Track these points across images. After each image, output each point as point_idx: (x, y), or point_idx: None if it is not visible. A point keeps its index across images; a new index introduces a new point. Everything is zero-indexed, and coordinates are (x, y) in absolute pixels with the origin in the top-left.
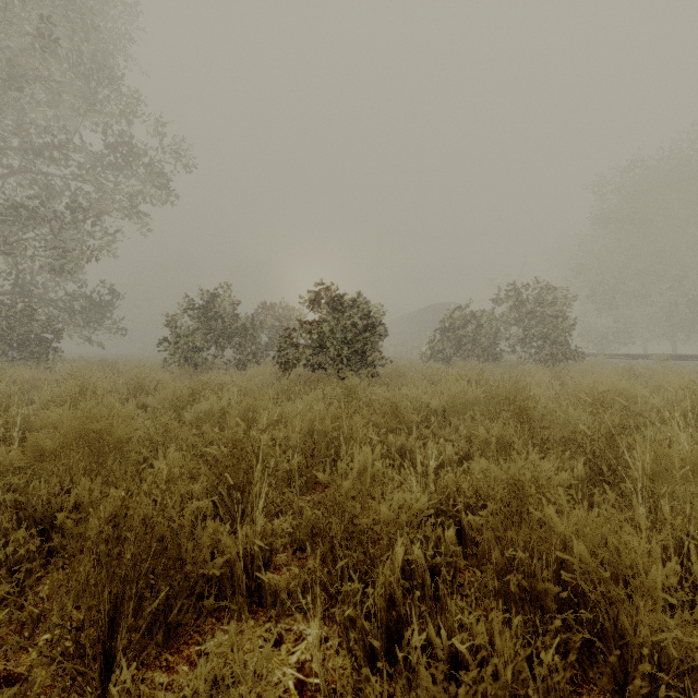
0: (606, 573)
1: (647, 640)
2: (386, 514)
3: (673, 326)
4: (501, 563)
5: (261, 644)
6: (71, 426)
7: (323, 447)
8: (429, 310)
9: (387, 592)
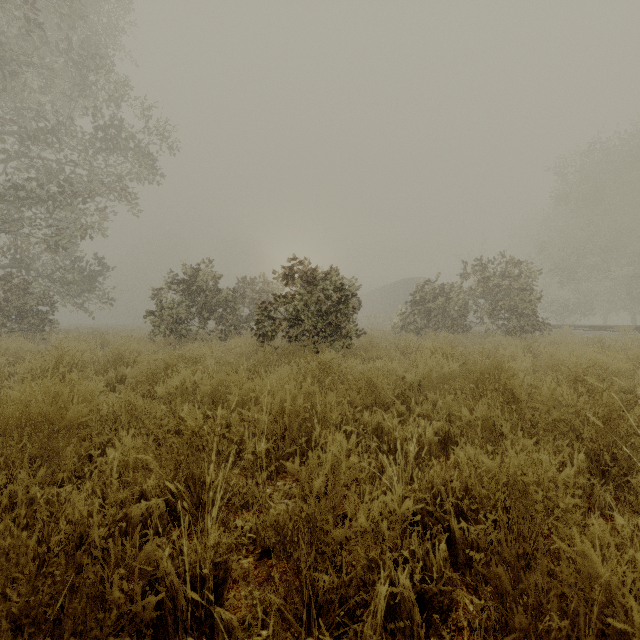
0: None
1: None
2: (364, 526)
3: (633, 299)
4: (525, 626)
5: None
6: (13, 411)
7: (294, 429)
8: (400, 284)
9: None
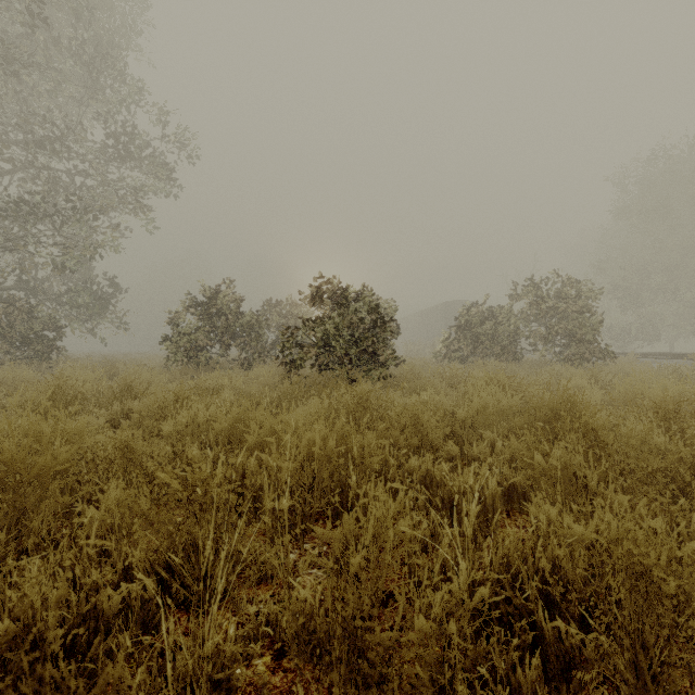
0: None
1: None
2: (424, 631)
3: None
4: None
5: None
6: None
7: (325, 478)
8: (441, 307)
9: None
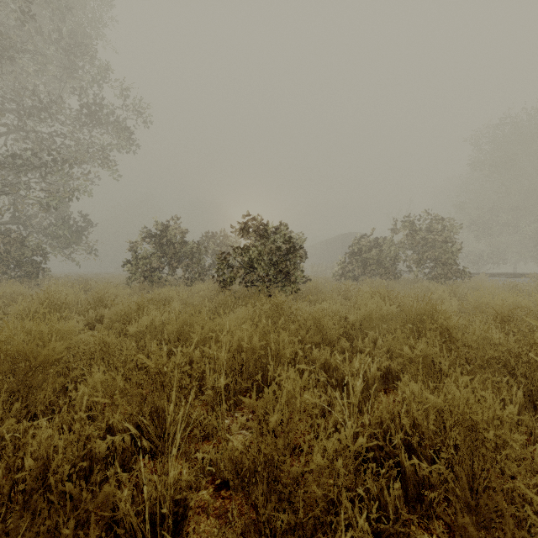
0: None
1: None
2: (320, 464)
3: None
4: None
5: None
6: None
7: (251, 365)
8: (339, 238)
9: None
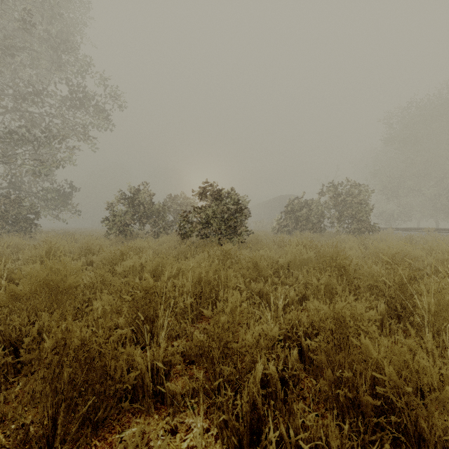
0: (409, 388)
1: (440, 439)
2: (250, 340)
3: (436, 210)
4: (332, 379)
5: (162, 433)
6: (36, 278)
7: (207, 291)
8: (277, 199)
9: (251, 399)
